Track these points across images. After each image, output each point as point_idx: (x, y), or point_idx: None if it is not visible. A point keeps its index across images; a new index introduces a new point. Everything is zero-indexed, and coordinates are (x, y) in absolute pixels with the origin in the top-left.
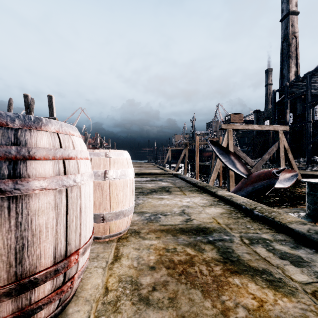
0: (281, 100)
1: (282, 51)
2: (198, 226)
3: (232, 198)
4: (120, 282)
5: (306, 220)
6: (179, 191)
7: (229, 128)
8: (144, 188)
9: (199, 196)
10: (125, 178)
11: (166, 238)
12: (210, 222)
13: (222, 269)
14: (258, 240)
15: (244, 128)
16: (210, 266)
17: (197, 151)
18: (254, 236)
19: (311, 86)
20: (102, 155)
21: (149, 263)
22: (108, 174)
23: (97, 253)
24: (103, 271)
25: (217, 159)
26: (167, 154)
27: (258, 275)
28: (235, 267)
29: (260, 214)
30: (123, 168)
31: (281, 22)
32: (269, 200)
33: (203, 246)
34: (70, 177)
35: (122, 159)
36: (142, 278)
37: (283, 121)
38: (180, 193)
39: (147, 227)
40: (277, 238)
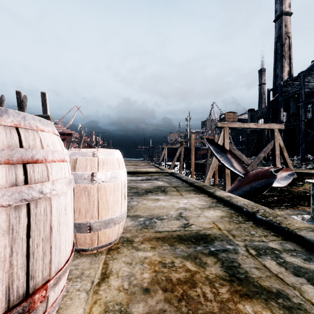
0: (275, 99)
1: (276, 51)
2: (198, 233)
3: (232, 199)
4: (106, 313)
5: (312, 224)
6: (175, 191)
7: (225, 126)
8: (139, 188)
9: (196, 197)
10: (116, 180)
11: (162, 248)
12: (210, 227)
13: (230, 291)
14: (266, 250)
15: (240, 126)
16: (215, 287)
17: (193, 150)
18: (260, 245)
19: (305, 85)
20: (89, 155)
21: (142, 283)
22: (96, 176)
23: (81, 270)
24: (87, 296)
25: (213, 157)
26: (163, 152)
27: (272, 299)
28: (244, 288)
29: (264, 218)
30: (113, 170)
31: (275, 22)
32: (267, 200)
33: (204, 258)
34: (33, 186)
35: (113, 159)
36: (134, 305)
37: (277, 120)
38: (176, 193)
39: (141, 235)
40: (286, 248)
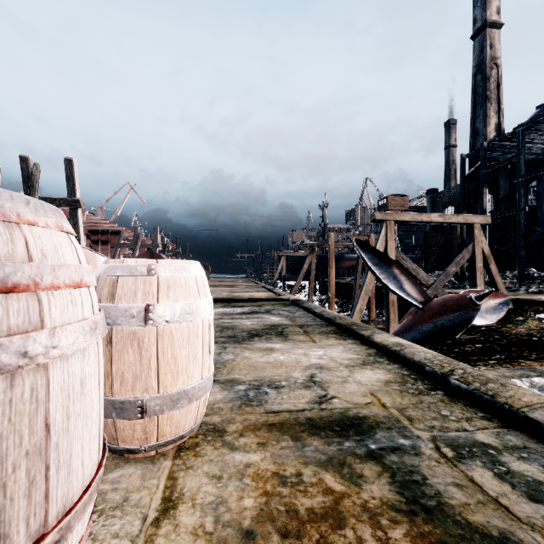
0: (474, 172)
1: (474, 90)
2: (345, 415)
3: (404, 349)
4: None
5: None
6: (301, 333)
7: (389, 219)
8: (238, 328)
9: (340, 344)
10: (192, 319)
11: (279, 445)
12: (367, 403)
13: (410, 535)
14: (472, 449)
15: (415, 219)
16: (381, 527)
17: (332, 260)
18: (460, 437)
19: (525, 149)
20: (141, 272)
21: (241, 519)
22: (154, 312)
23: (125, 492)
24: None
25: (367, 273)
26: (280, 265)
27: None
28: (438, 528)
29: (464, 385)
30: (188, 299)
31: (473, 39)
32: (465, 349)
33: (359, 466)
34: (5, 343)
35: (187, 279)
36: None
37: (476, 209)
38: (304, 337)
39: (241, 418)
40: (509, 443)
